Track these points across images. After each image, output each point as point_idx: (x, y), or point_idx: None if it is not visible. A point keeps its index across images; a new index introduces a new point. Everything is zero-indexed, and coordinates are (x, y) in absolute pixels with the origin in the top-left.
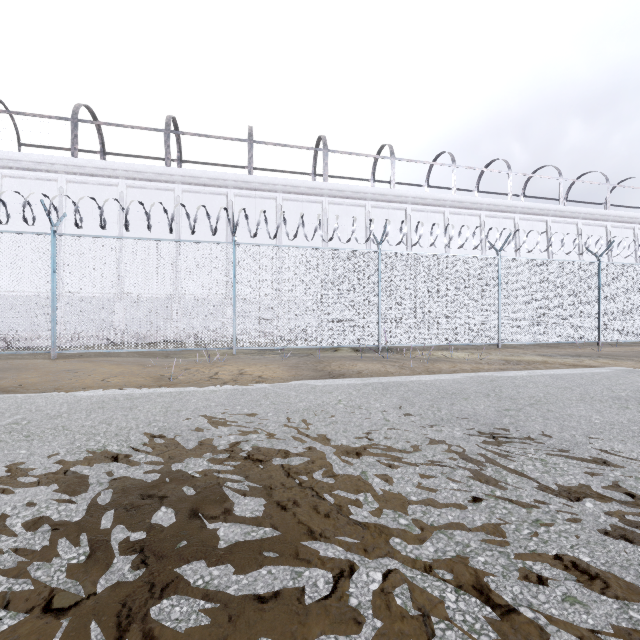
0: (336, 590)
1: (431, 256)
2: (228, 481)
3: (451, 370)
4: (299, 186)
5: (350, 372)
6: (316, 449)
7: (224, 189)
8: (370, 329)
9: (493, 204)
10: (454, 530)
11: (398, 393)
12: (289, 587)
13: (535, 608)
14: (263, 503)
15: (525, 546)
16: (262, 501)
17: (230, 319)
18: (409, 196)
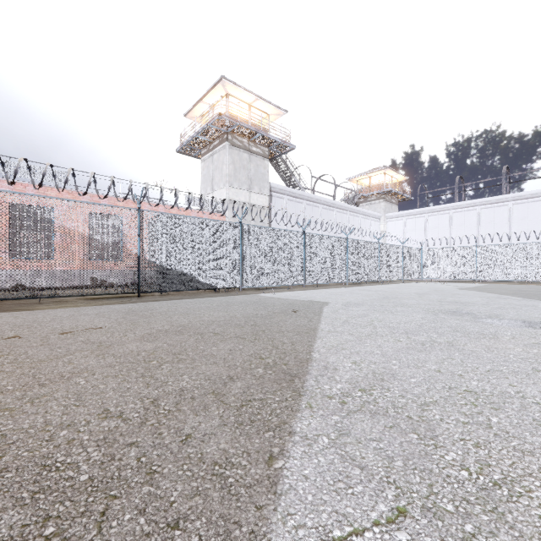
0: None
1: None
2: None
3: None
4: None
5: None
6: None
7: None
8: None
9: None
10: None
11: None
12: None
13: None
14: None
15: None
16: None
17: None
18: None
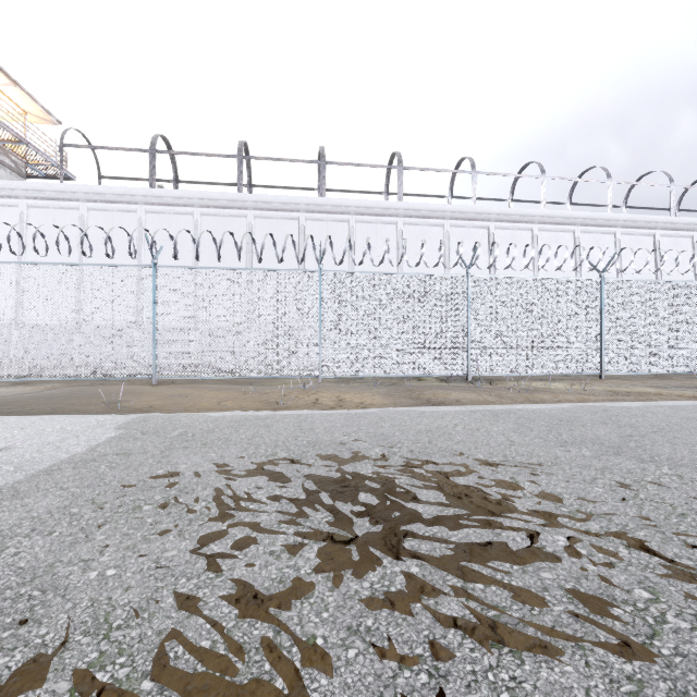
0: (533, 543)
1: (524, 279)
2: (399, 479)
3: (555, 400)
4: (373, 207)
5: (448, 400)
6: (459, 461)
7: (296, 213)
8: (458, 357)
9: (589, 218)
10: (611, 516)
11: (510, 419)
12: (496, 540)
13: (694, 560)
14: (440, 494)
15: (676, 528)
16: (438, 493)
17: (316, 347)
18: (492, 213)
